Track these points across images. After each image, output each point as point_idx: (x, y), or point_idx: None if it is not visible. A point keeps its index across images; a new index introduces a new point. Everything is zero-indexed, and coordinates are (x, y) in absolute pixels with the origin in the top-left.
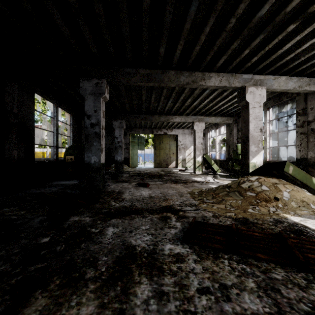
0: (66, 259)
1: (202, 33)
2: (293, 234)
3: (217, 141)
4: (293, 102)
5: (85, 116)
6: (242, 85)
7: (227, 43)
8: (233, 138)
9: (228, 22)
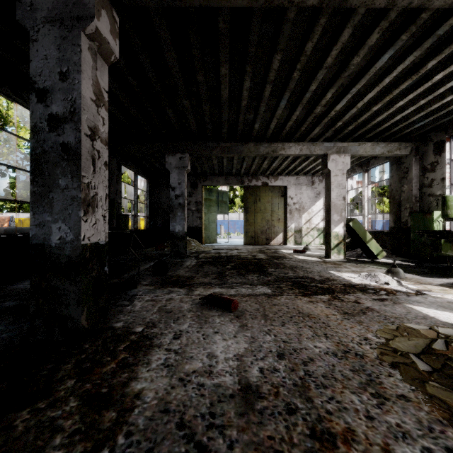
0: None
1: None
2: None
3: (366, 195)
4: None
5: (33, 93)
6: None
7: None
8: (412, 185)
9: None
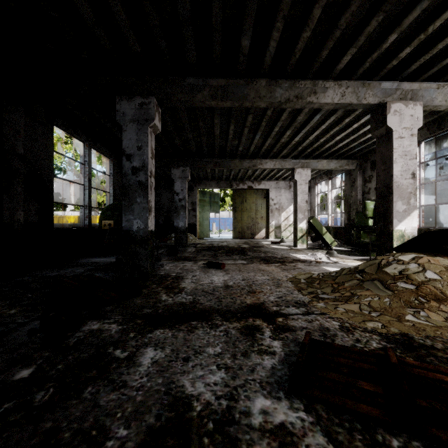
0: (43, 430)
1: (316, 3)
2: None
3: (330, 198)
4: None
5: (124, 156)
6: (381, 101)
7: (358, 23)
8: (357, 192)
9: None
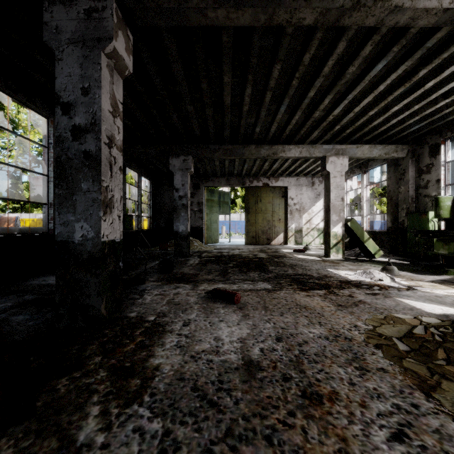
0: None
1: None
2: None
3: (365, 196)
4: None
5: (58, 106)
6: None
7: None
8: (408, 187)
9: None
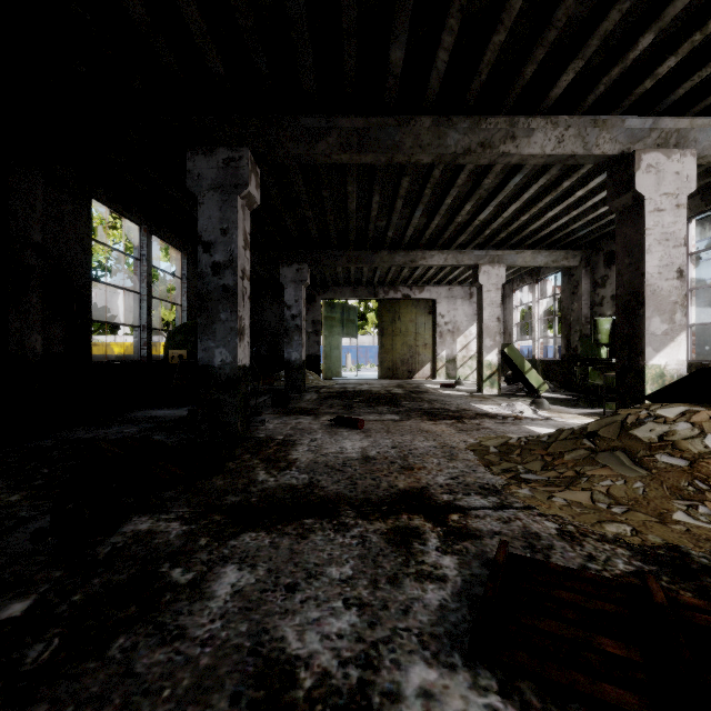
0: None
1: None
2: None
3: (537, 314)
4: None
5: (200, 245)
6: (624, 150)
7: (586, 17)
8: (581, 303)
9: None
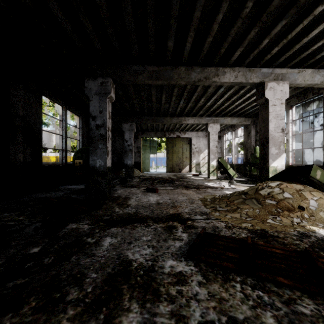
0: (51, 275)
1: (214, 21)
2: (323, 251)
3: (234, 144)
4: (319, 100)
5: (90, 117)
6: (261, 81)
7: (243, 32)
8: (251, 140)
9: (244, 7)
